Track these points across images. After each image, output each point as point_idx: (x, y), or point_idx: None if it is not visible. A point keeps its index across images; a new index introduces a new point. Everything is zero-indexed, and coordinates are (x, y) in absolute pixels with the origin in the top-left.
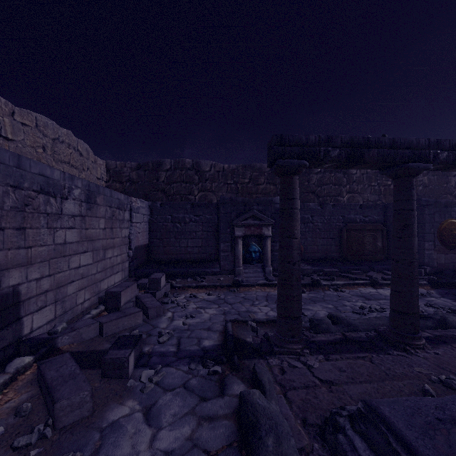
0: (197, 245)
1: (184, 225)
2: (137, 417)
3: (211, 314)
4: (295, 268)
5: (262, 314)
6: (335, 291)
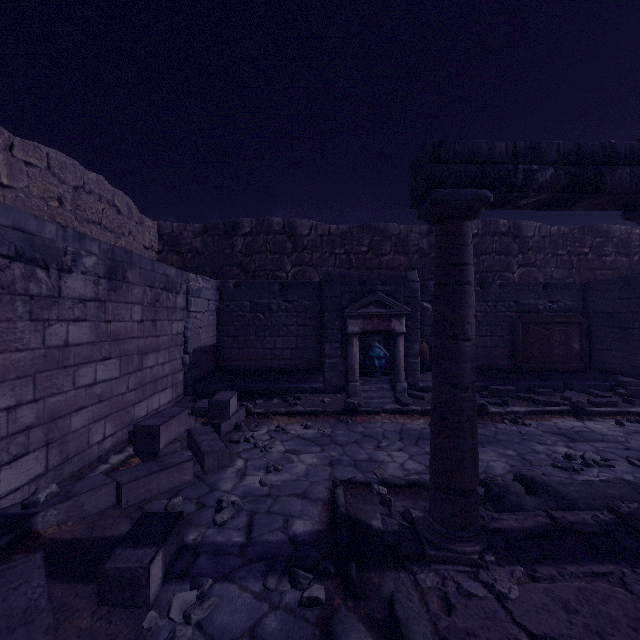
0: (290, 346)
1: (269, 316)
2: None
3: (308, 465)
4: (466, 398)
5: (395, 467)
6: (513, 423)
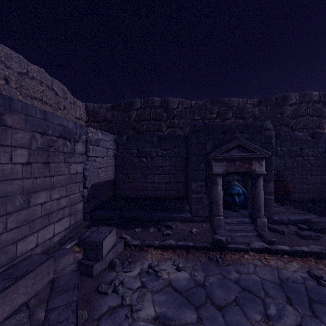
0: (164, 181)
1: (150, 160)
2: None
3: None
4: None
5: None
6: None
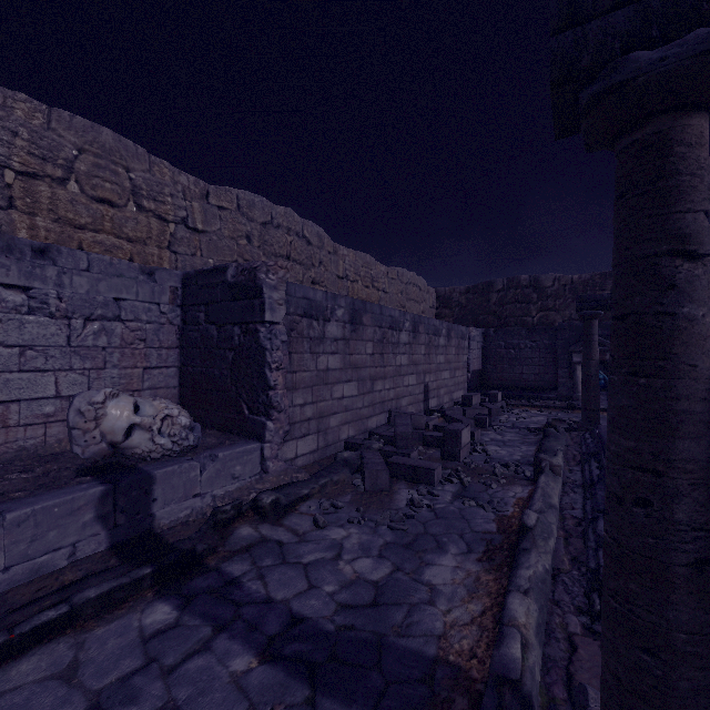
0: (533, 372)
1: (518, 351)
2: (494, 434)
3: (539, 419)
4: (592, 379)
5: None
6: None
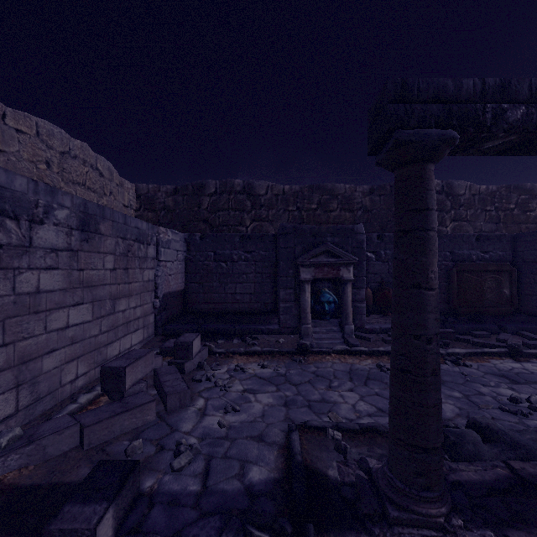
0: (249, 291)
1: (231, 265)
2: None
3: (265, 405)
4: (430, 350)
5: (347, 408)
6: (454, 364)
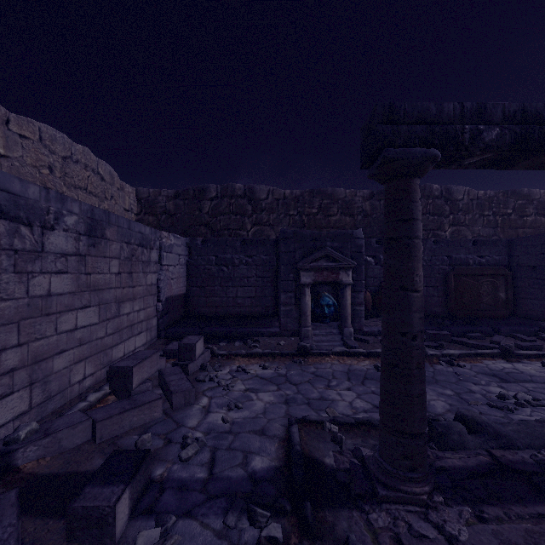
0: (250, 295)
1: (232, 269)
2: None
3: (266, 402)
4: (415, 346)
5: (345, 405)
6: (448, 365)
